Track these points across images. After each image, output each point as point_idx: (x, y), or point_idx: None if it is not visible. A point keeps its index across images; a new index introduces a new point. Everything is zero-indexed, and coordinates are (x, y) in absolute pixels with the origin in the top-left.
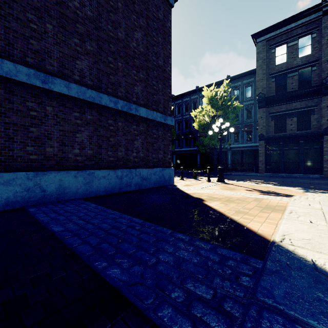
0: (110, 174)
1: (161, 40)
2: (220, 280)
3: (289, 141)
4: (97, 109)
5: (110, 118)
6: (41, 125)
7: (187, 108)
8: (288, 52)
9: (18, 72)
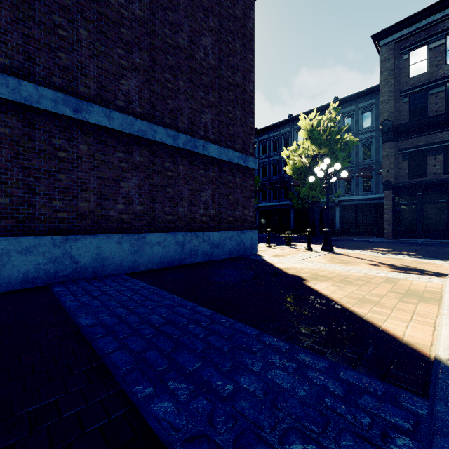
0: (167, 239)
1: (240, 48)
2: (352, 440)
3: (431, 190)
4: (149, 148)
5: (167, 160)
6: (72, 170)
7: (275, 146)
8: (430, 57)
9: (41, 97)
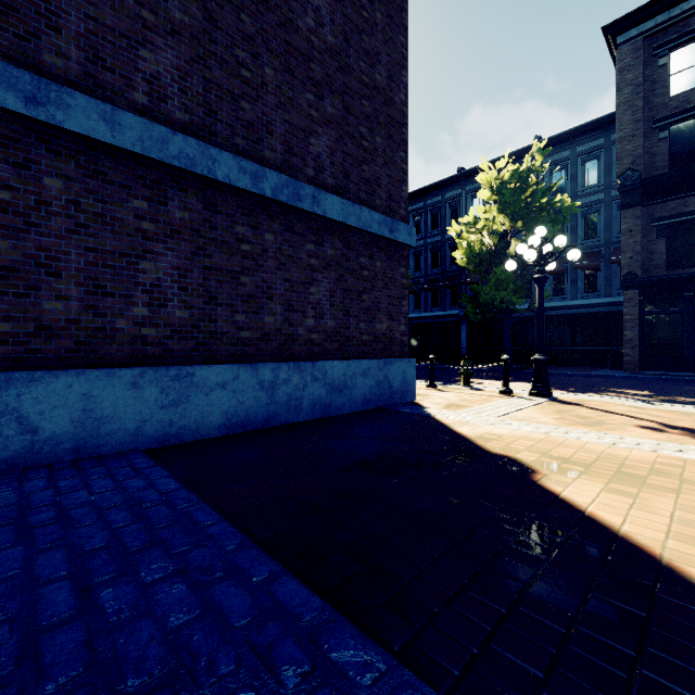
0: (240, 377)
1: (382, 20)
2: None
3: None
4: (204, 194)
5: (241, 221)
6: (25, 231)
7: (436, 220)
8: None
9: None
